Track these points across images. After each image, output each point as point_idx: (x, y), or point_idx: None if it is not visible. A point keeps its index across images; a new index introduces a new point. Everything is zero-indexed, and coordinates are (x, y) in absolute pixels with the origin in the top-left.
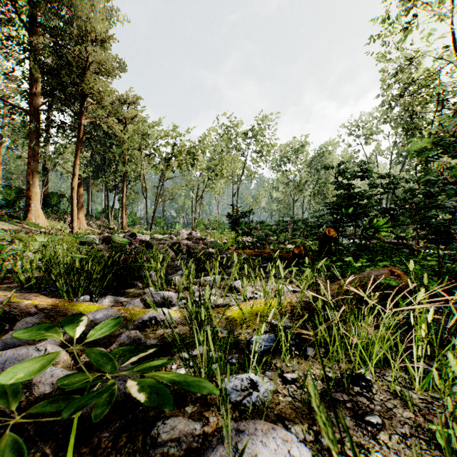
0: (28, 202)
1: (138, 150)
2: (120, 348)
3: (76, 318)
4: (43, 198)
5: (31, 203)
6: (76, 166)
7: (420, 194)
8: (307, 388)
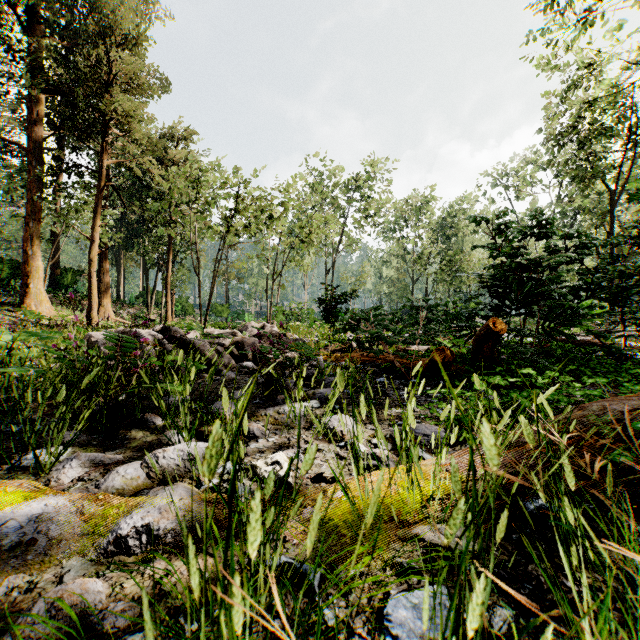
0: (25, 281)
1: (186, 204)
2: None
3: None
4: (52, 275)
5: (29, 283)
6: (95, 227)
7: None
8: None
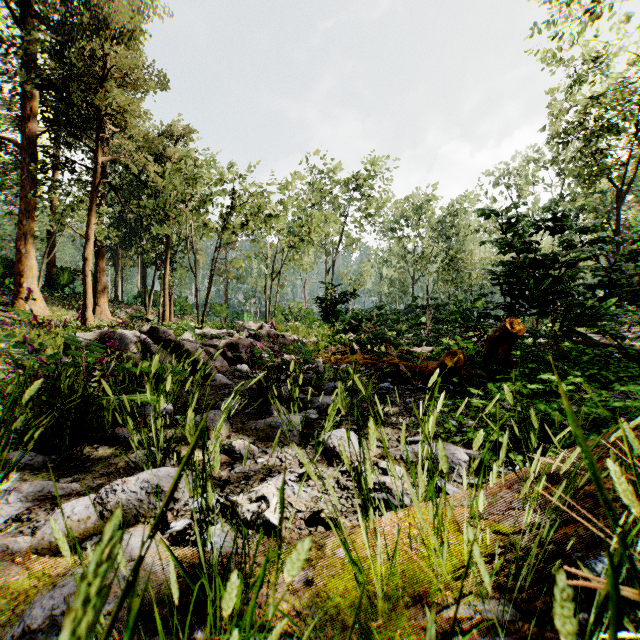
0: (19, 280)
1: (183, 202)
2: None
3: None
4: (48, 275)
5: (23, 282)
6: (90, 226)
7: None
8: None
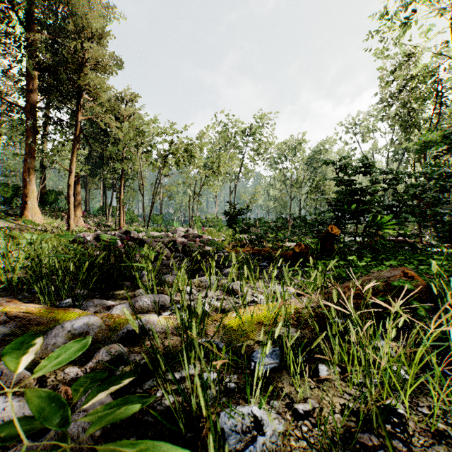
0: (24, 199)
1: (135, 147)
2: (90, 374)
3: (28, 340)
4: (40, 195)
5: (27, 201)
6: (72, 163)
7: (430, 189)
8: (324, 425)
